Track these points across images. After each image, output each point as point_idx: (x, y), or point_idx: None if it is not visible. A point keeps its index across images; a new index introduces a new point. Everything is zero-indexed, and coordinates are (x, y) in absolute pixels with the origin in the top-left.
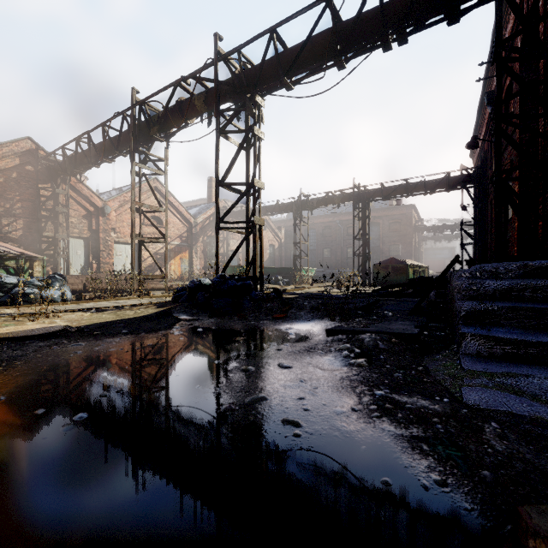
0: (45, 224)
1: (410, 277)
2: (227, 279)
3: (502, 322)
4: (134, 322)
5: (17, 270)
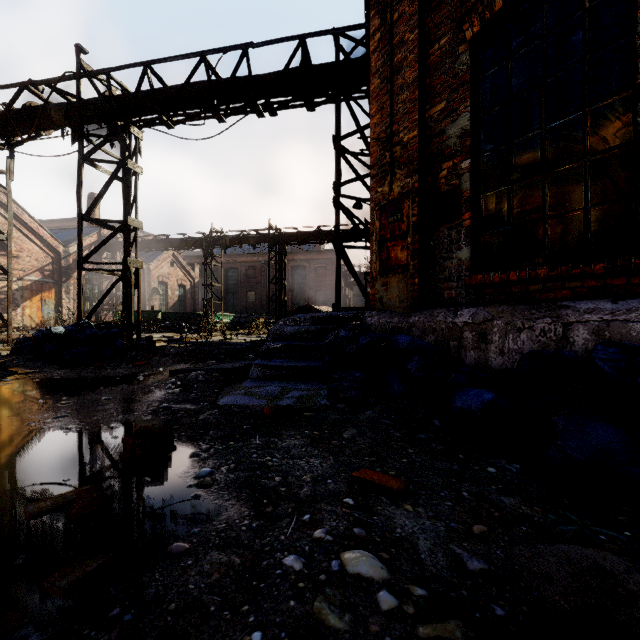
0: None
1: None
2: (85, 327)
3: (282, 355)
4: None
5: None
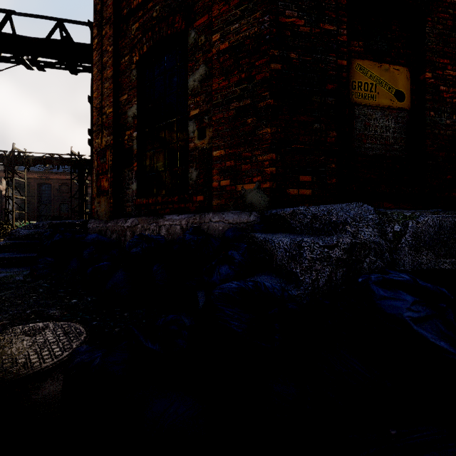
0: None
1: None
2: None
3: (11, 250)
4: None
5: None
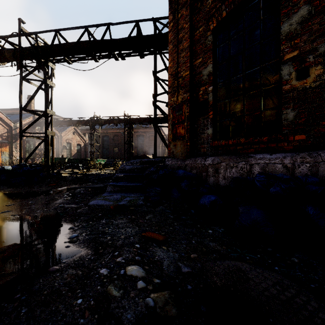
0: None
1: None
2: (23, 166)
3: (123, 180)
4: None
5: None
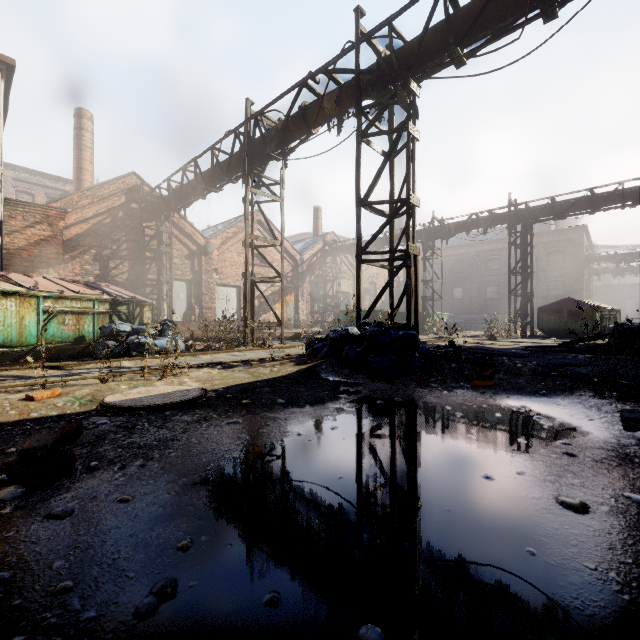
0: (150, 266)
1: (597, 325)
2: (387, 328)
3: None
4: (280, 385)
5: (128, 316)
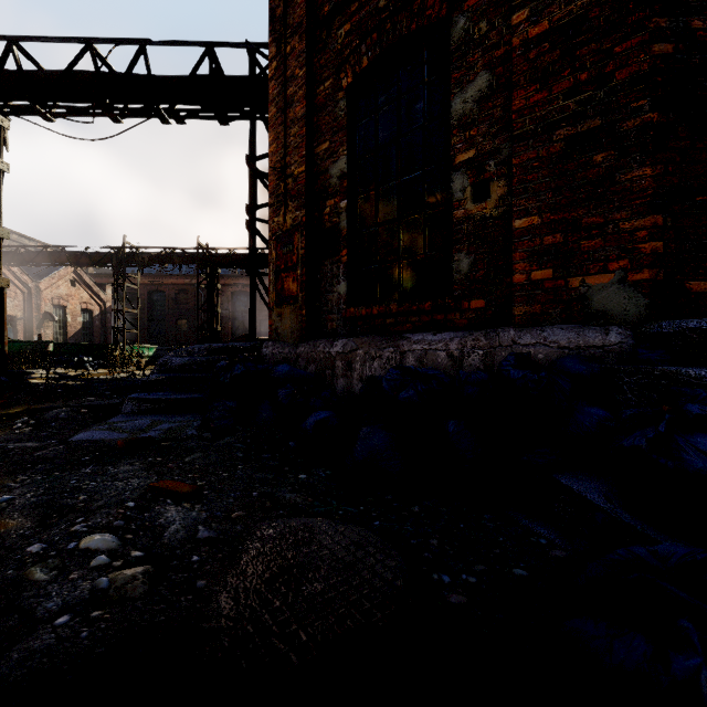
0: None
1: None
2: None
3: (165, 388)
4: None
5: None
